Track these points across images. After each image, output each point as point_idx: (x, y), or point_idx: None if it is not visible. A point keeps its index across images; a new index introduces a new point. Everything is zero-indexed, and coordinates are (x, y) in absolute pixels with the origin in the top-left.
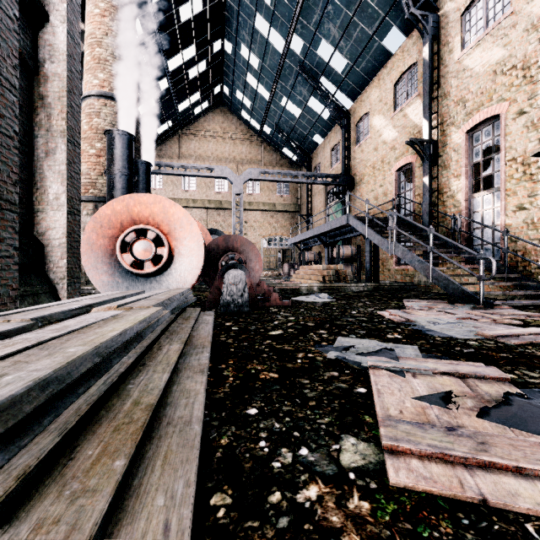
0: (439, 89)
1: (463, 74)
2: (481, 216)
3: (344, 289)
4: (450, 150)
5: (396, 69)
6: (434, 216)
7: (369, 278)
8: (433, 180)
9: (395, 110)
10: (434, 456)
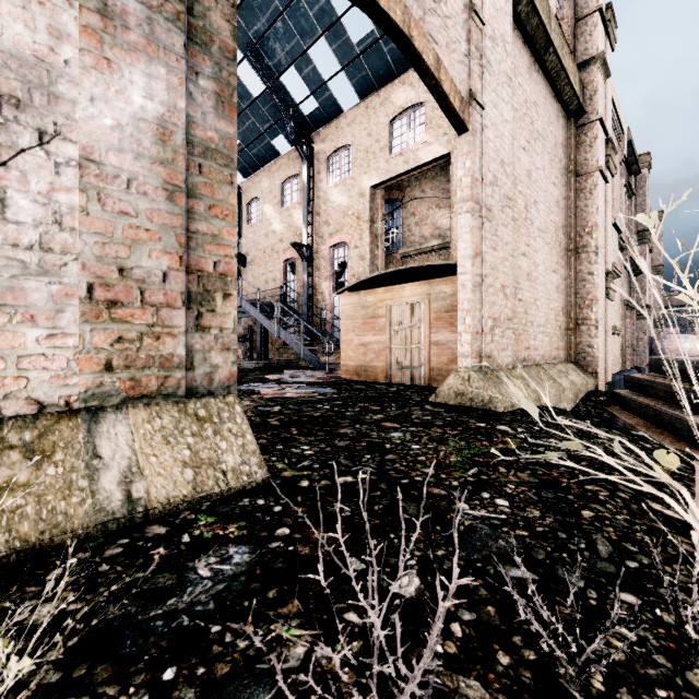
0: (314, 206)
1: (328, 203)
2: (338, 310)
3: (238, 367)
4: (321, 257)
5: (283, 171)
6: (311, 306)
7: (261, 356)
8: (310, 277)
9: (283, 207)
10: (274, 393)
